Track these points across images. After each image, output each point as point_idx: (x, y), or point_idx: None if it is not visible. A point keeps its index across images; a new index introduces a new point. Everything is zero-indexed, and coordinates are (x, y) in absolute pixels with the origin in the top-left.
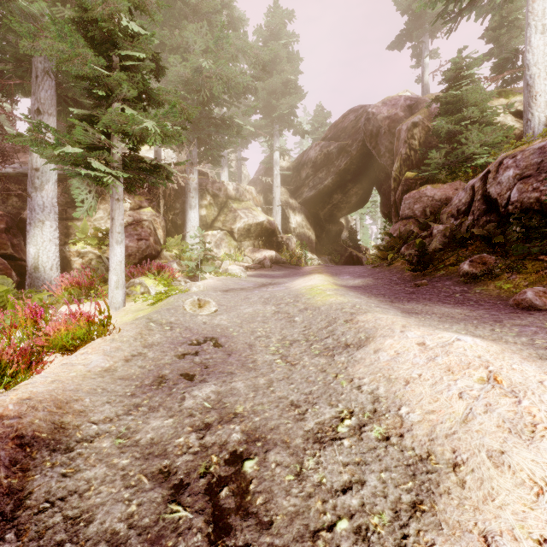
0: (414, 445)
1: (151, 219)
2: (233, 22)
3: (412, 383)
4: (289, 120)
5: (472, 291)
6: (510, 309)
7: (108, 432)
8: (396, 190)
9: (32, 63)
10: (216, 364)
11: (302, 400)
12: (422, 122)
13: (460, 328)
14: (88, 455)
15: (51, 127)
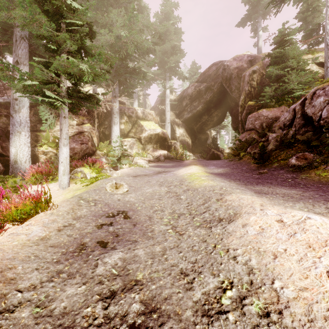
0: (295, 325)
1: (89, 131)
2: (141, 9)
3: (280, 257)
4: (175, 70)
5: (299, 178)
6: None
7: (29, 300)
8: (242, 112)
9: (13, 32)
10: (124, 233)
11: (190, 268)
12: (259, 70)
13: (301, 206)
14: (6, 328)
15: (17, 67)
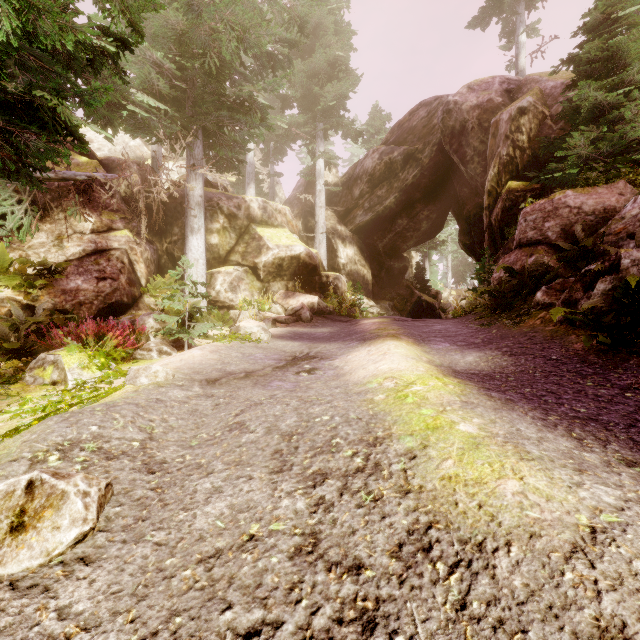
0: None
1: (126, 247)
2: None
3: None
4: (337, 116)
5: None
6: None
7: None
8: (491, 208)
9: None
10: None
11: None
12: (534, 107)
13: None
14: None
15: None
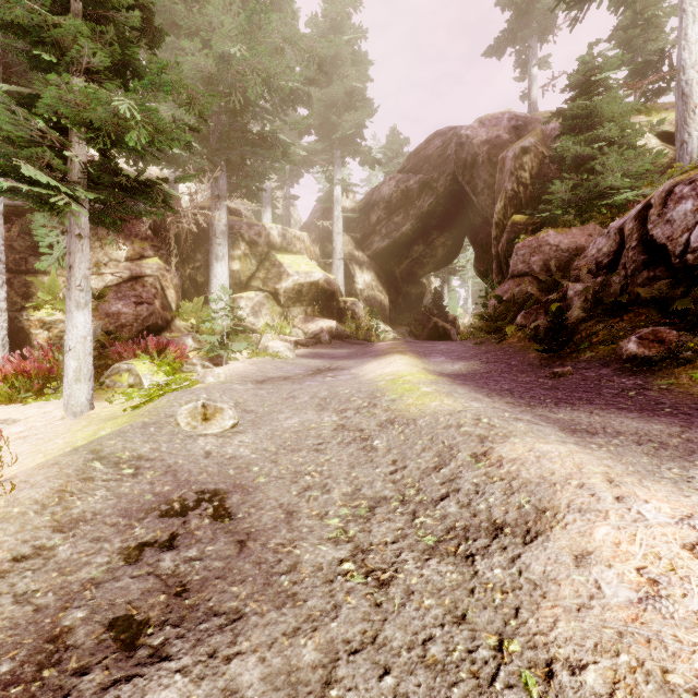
0: None
1: (158, 274)
2: (278, 3)
3: None
4: (354, 144)
5: (653, 387)
6: None
7: None
8: (498, 239)
9: None
10: (207, 577)
11: None
12: (535, 147)
13: None
14: None
15: None
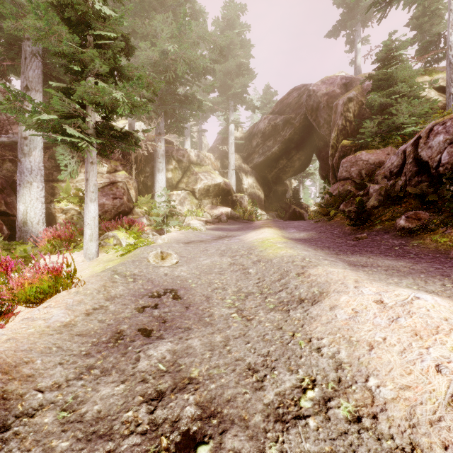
0: (393, 432)
1: (125, 180)
2: (195, 14)
3: (377, 348)
4: (242, 97)
5: (410, 245)
6: (452, 263)
7: (53, 402)
8: (333, 155)
9: (21, 47)
10: (174, 318)
11: (260, 363)
12: (356, 97)
13: (410, 283)
14: (25, 435)
15: (28, 96)
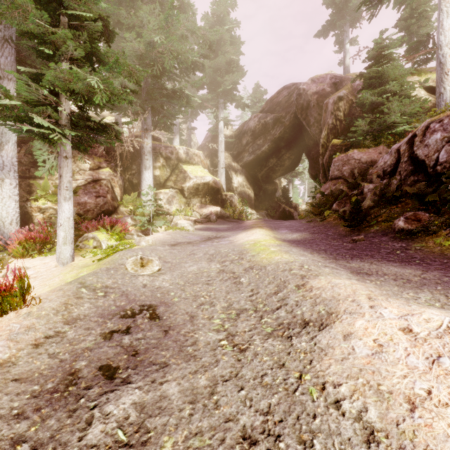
0: None
1: (109, 178)
2: (183, 7)
3: (421, 408)
4: (232, 95)
5: (412, 248)
6: None
7: None
8: (323, 154)
9: None
10: (148, 347)
11: (259, 426)
12: (347, 96)
13: (429, 298)
14: None
15: None
